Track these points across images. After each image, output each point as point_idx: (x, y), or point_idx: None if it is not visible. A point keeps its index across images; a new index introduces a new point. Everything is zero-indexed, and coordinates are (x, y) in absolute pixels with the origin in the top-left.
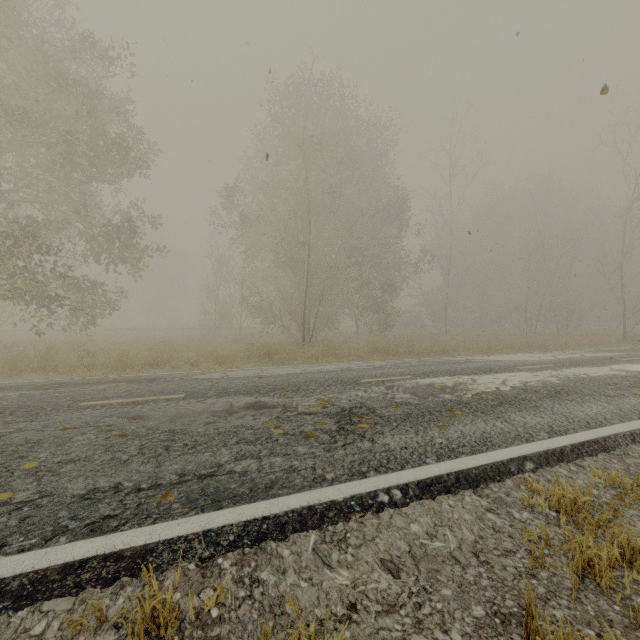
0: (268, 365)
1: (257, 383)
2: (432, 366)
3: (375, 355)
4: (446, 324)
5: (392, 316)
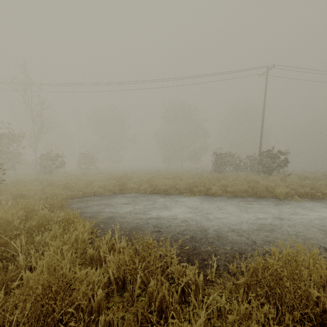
0: None
1: None
2: None
3: None
4: None
5: None
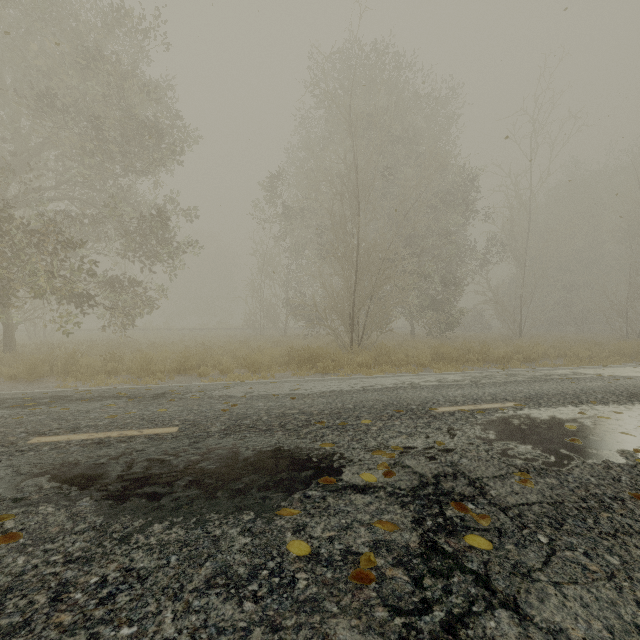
0: (309, 374)
1: (286, 408)
2: (532, 384)
3: (441, 363)
4: (521, 325)
5: (454, 315)
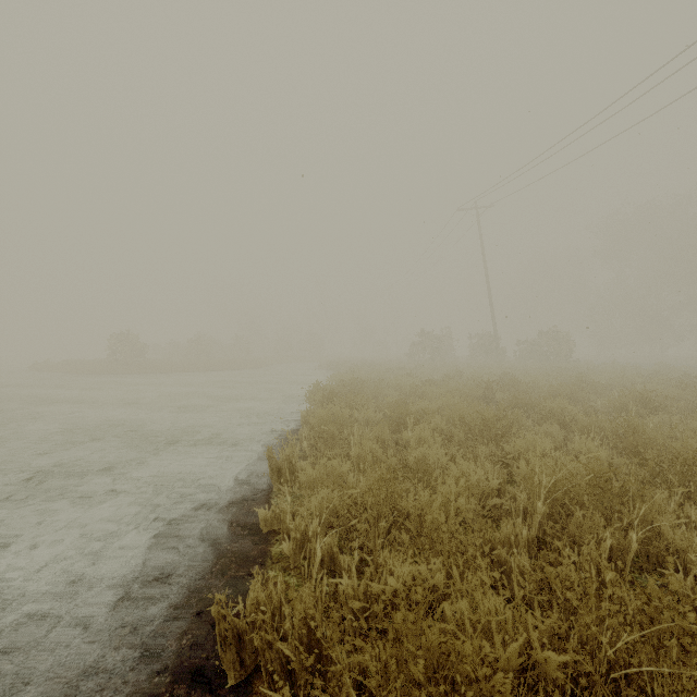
0: None
1: None
2: None
3: None
4: None
5: None
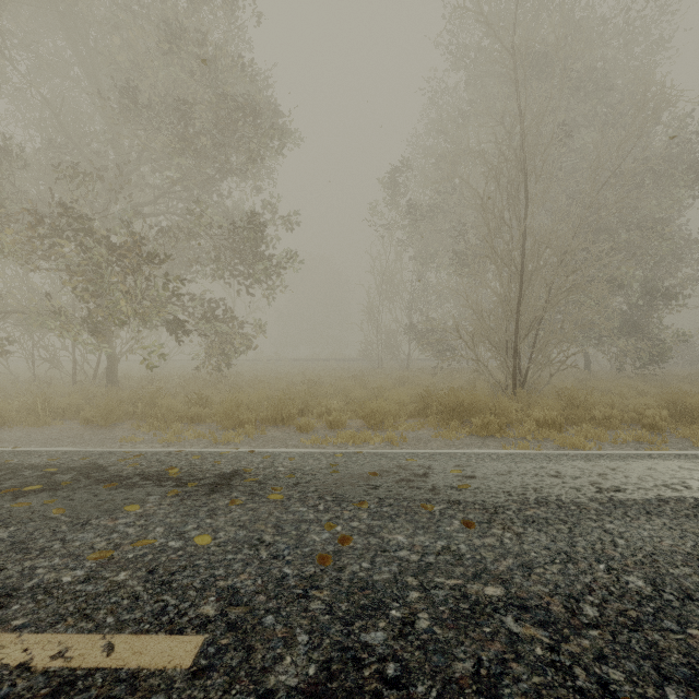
0: (460, 436)
1: (467, 570)
2: None
3: (695, 427)
4: None
5: (664, 344)
